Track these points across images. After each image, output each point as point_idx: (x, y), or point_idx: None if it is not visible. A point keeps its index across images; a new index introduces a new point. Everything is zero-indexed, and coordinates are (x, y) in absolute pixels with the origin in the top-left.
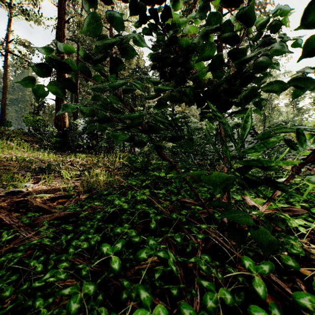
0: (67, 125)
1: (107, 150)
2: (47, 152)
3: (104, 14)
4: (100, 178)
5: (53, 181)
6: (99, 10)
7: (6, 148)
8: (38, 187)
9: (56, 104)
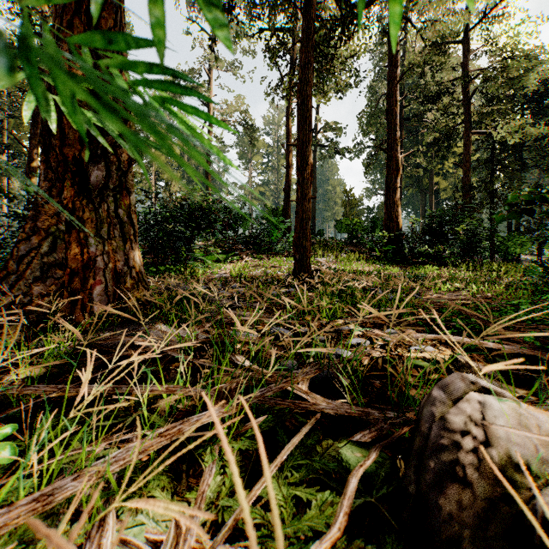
0: (401, 226)
1: (464, 260)
2: (382, 265)
3: (455, 26)
4: (489, 295)
5: (433, 294)
6: (446, 26)
7: (343, 261)
8: (429, 296)
9: (386, 199)
